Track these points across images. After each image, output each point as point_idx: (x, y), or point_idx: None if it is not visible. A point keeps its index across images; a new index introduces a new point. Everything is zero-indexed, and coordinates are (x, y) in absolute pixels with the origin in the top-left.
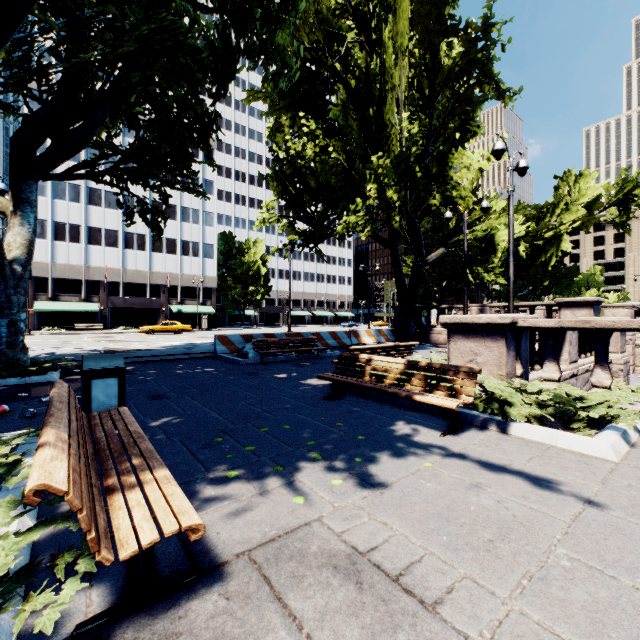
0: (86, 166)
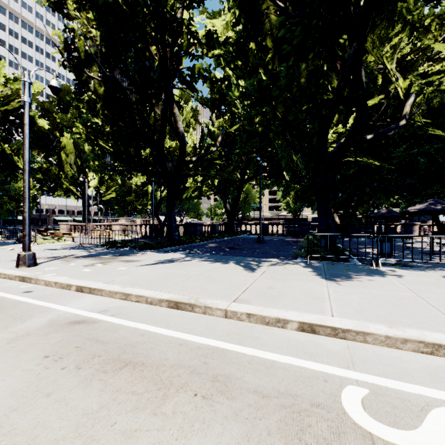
0: None
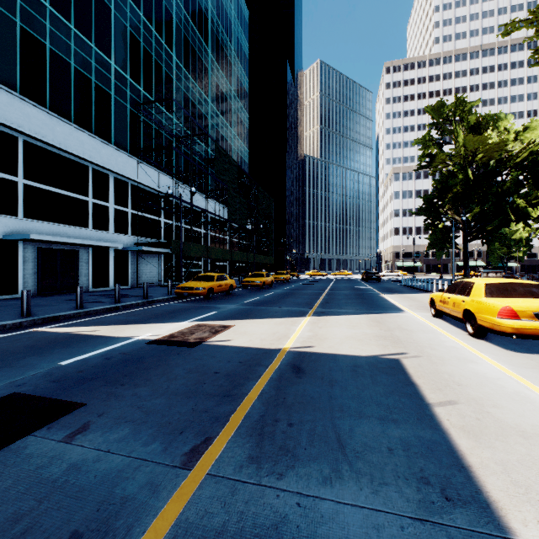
0: (476, 237)
